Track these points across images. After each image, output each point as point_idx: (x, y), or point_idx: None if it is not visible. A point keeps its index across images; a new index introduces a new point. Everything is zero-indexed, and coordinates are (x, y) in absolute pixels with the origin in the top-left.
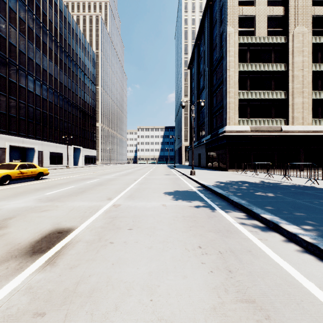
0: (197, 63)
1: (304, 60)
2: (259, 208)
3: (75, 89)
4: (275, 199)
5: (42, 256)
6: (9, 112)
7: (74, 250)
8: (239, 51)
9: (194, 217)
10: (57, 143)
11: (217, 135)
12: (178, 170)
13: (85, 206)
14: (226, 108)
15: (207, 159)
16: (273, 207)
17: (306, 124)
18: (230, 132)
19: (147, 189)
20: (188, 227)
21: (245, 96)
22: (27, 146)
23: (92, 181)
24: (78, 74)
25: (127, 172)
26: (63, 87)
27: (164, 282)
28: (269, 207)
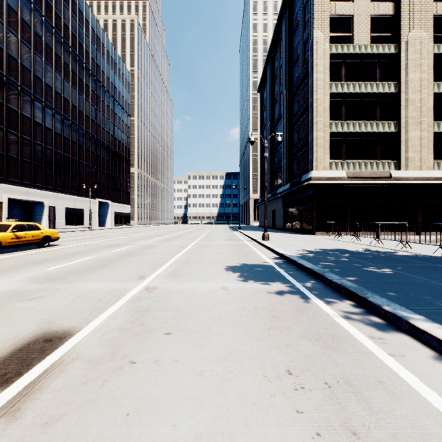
0: (271, 84)
1: (423, 77)
2: (377, 295)
3: (102, 121)
4: (396, 278)
5: None
6: (7, 152)
7: (62, 378)
8: (331, 65)
9: (273, 310)
10: (76, 195)
11: (299, 183)
12: (244, 233)
13: (102, 290)
14: (313, 145)
15: (284, 218)
16: (399, 293)
17: (425, 169)
18: (318, 180)
19: (200, 261)
20: (265, 330)
21: (338, 128)
22: (33, 200)
23: (121, 249)
24: (105, 100)
25: (173, 236)
26: (84, 118)
27: None
28: (392, 292)
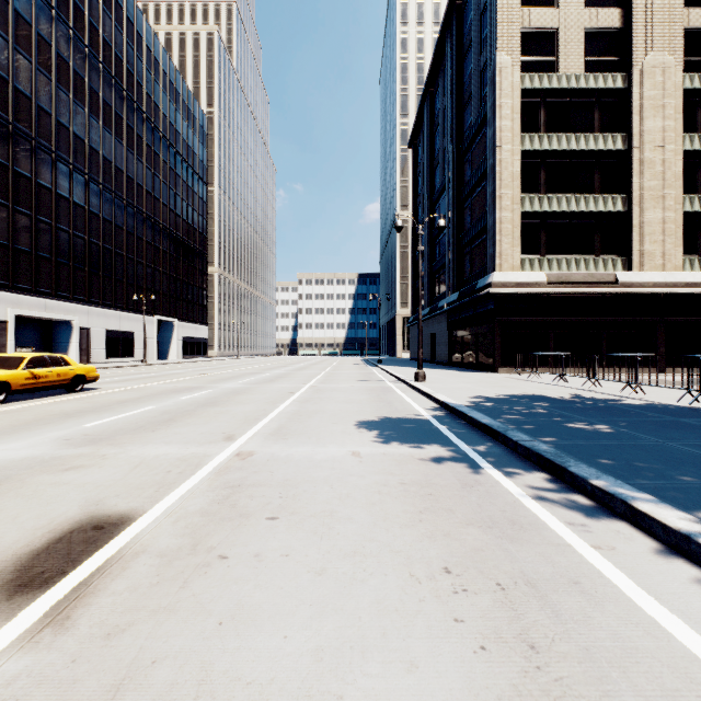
0: (429, 135)
1: (667, 126)
2: (583, 464)
3: (163, 193)
4: (616, 439)
5: (38, 599)
6: (15, 243)
7: (125, 578)
8: (523, 107)
9: (427, 486)
10: (122, 311)
11: (473, 292)
12: (387, 371)
13: (170, 457)
14: (494, 232)
15: (450, 346)
16: (617, 461)
17: (671, 269)
18: (502, 287)
19: (318, 413)
20: (415, 514)
21: (535, 205)
22: (55, 317)
23: (195, 395)
24: (168, 160)
25: (276, 374)
26: (135, 188)
27: (355, 685)
28: (606, 459)
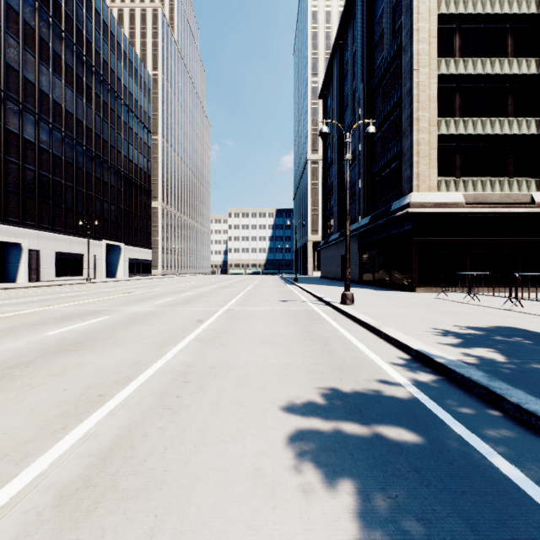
0: (339, 82)
1: None
2: None
3: (111, 136)
4: None
5: None
6: None
7: None
8: (439, 33)
9: None
10: (72, 235)
11: (386, 214)
12: (306, 289)
13: None
14: (412, 154)
15: (361, 266)
16: None
17: None
18: (421, 207)
19: (218, 374)
20: None
21: (451, 128)
22: (4, 240)
23: (77, 326)
24: (116, 108)
25: (198, 293)
26: (84, 130)
27: None
28: None
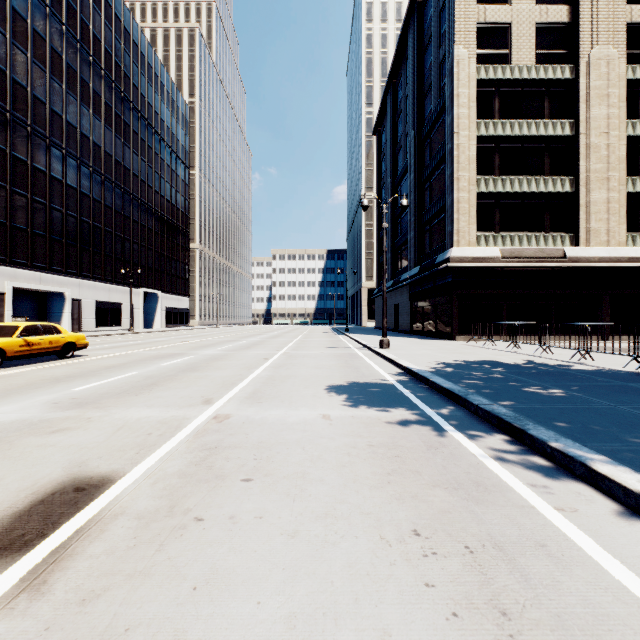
0: (392, 122)
1: (611, 114)
2: (541, 426)
3: (148, 175)
4: (570, 402)
5: (16, 562)
6: (12, 221)
7: (103, 541)
8: (479, 96)
9: (394, 448)
10: (111, 284)
11: (433, 266)
12: (354, 338)
13: (152, 420)
14: (453, 211)
15: (412, 316)
16: (573, 424)
17: (615, 245)
18: (460, 261)
19: (290, 378)
20: (383, 475)
21: (490, 187)
22: (49, 289)
23: (176, 361)
24: (153, 145)
25: (251, 342)
26: (122, 171)
27: None
28: (562, 422)
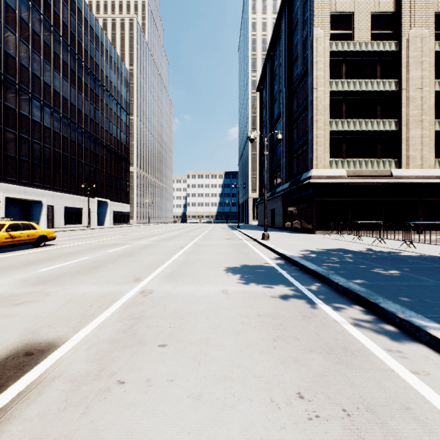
0: (270, 82)
1: (424, 75)
2: (389, 300)
3: (101, 120)
4: (406, 280)
5: None
6: (5, 151)
7: (38, 404)
8: (331, 63)
9: (277, 317)
10: (75, 194)
11: (299, 182)
12: (244, 233)
13: (94, 294)
14: (313, 143)
15: (284, 217)
16: (412, 298)
17: (427, 167)
18: (318, 179)
19: (199, 261)
20: (270, 341)
21: (339, 126)
22: (31, 199)
23: (118, 249)
24: (104, 99)
25: (172, 235)
26: (83, 116)
27: None
28: (404, 297)
